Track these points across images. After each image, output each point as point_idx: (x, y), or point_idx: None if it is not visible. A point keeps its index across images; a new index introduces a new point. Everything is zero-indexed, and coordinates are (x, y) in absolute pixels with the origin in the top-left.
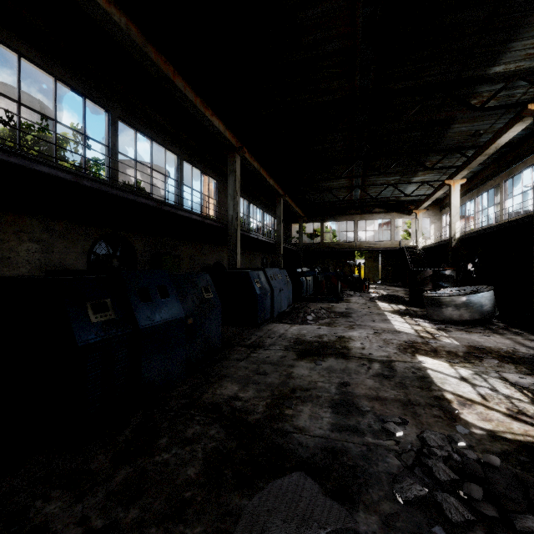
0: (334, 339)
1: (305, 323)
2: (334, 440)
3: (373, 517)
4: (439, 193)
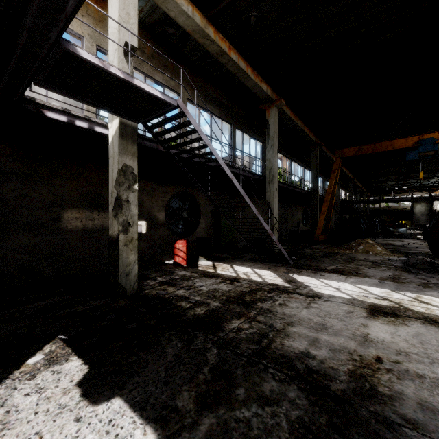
0: None
1: None
2: None
3: None
4: None
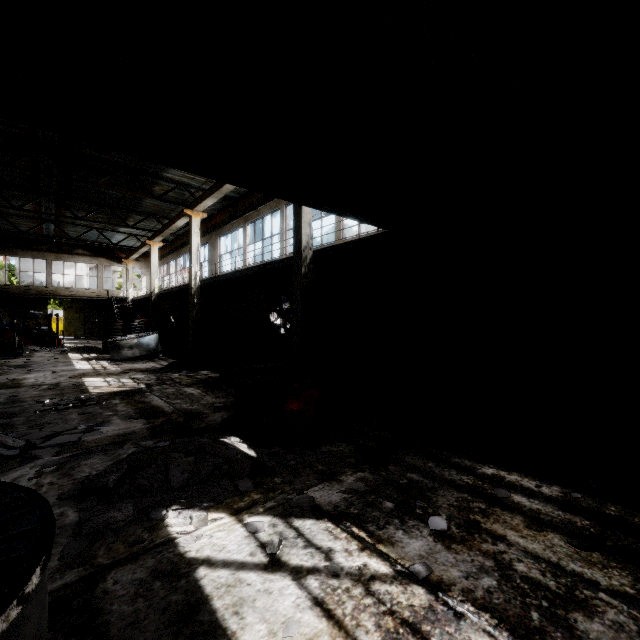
0: (5, 381)
1: None
2: (1, 411)
3: (22, 417)
4: (144, 249)
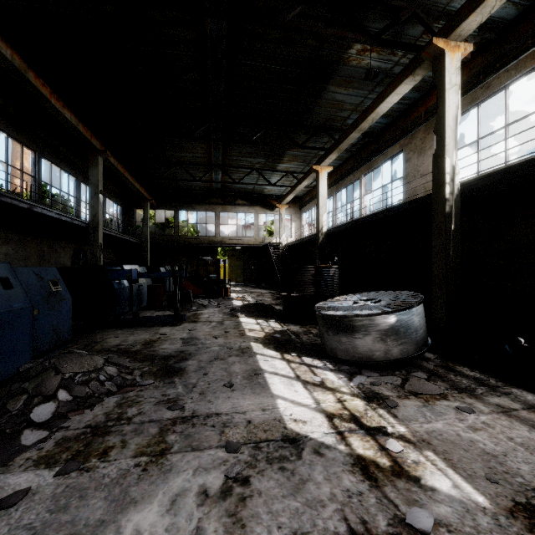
0: None
1: None
2: None
3: None
4: (304, 183)
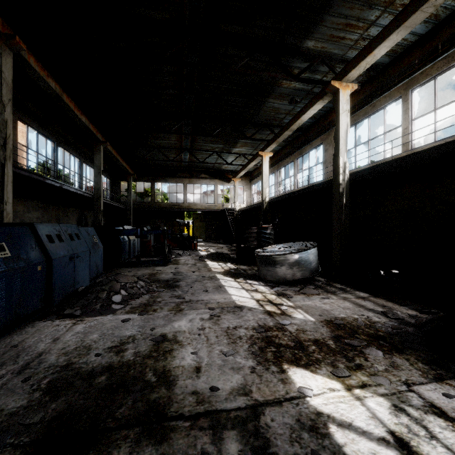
0: (146, 349)
1: (107, 310)
2: None
3: None
4: (252, 163)
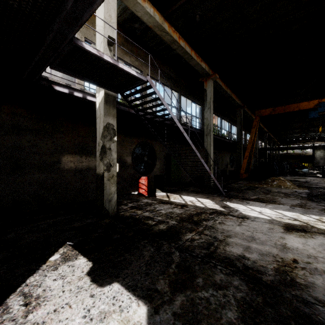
0: None
1: None
2: None
3: None
4: None
